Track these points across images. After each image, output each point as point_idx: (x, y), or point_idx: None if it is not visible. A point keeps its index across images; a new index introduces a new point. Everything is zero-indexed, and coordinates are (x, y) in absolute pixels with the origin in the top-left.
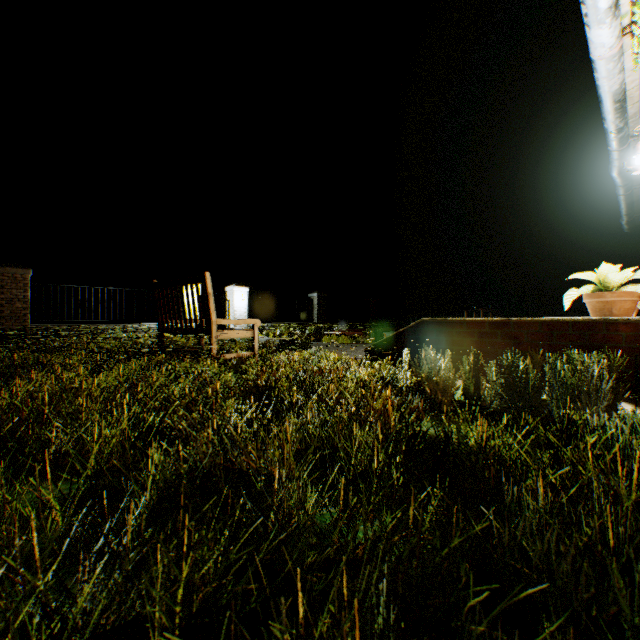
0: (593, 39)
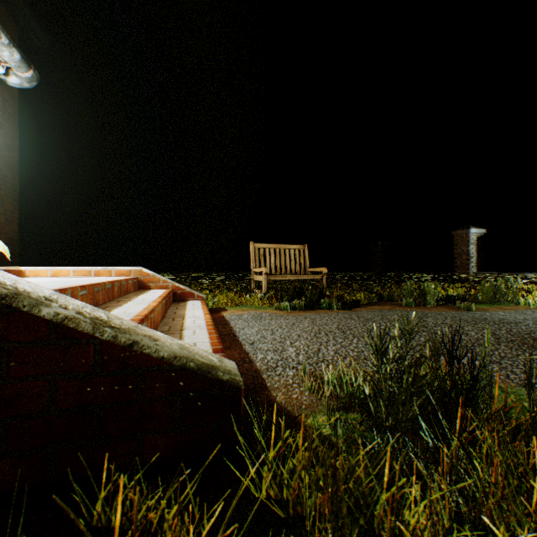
0: None
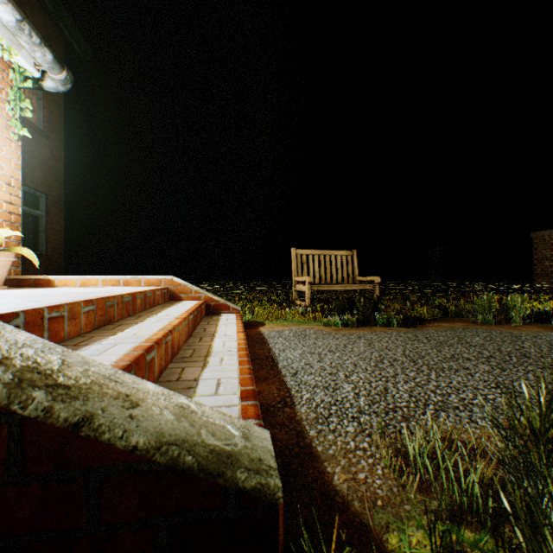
0: (5, 10)
